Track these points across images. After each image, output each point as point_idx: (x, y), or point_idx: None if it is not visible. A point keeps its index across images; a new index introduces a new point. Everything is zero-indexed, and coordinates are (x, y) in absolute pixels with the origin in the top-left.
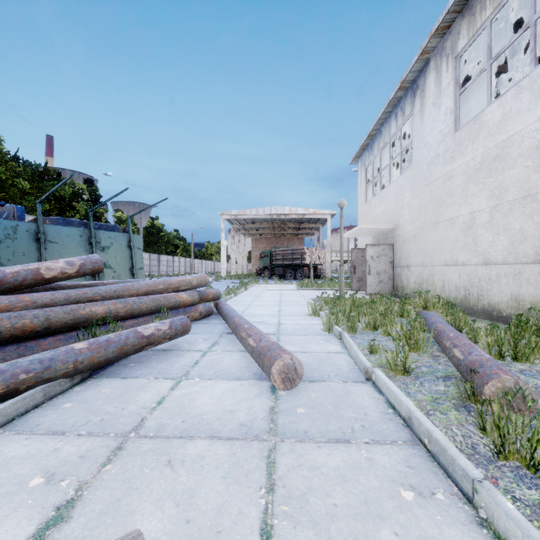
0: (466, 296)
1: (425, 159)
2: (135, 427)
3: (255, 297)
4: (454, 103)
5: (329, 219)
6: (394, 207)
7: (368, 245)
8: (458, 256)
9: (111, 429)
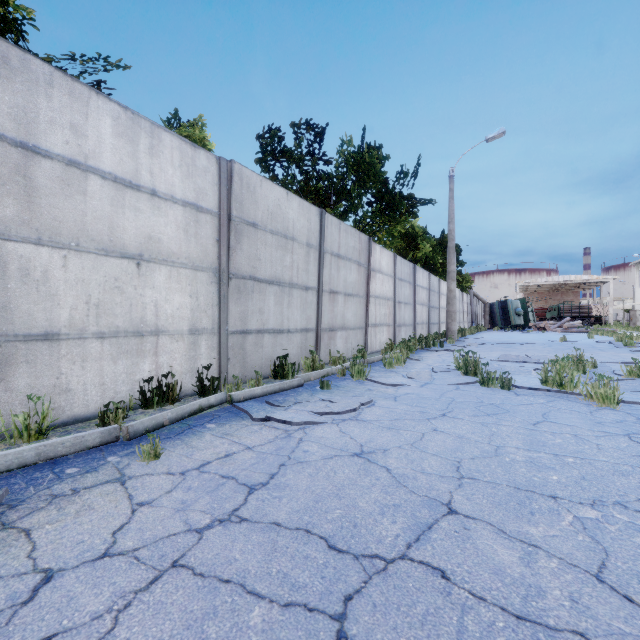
0: None
1: None
2: None
3: None
4: None
5: (611, 282)
6: None
7: (637, 310)
8: None
9: None
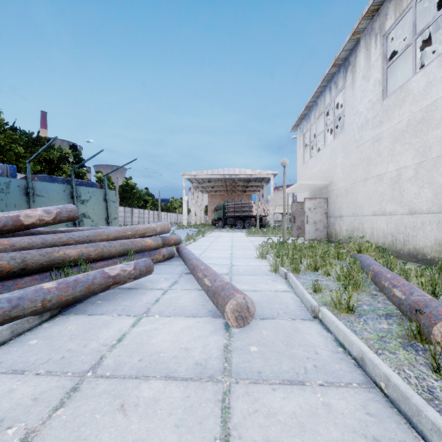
0: (393, 241)
1: (356, 124)
2: (93, 365)
3: (210, 242)
4: (382, 75)
5: (272, 178)
6: (328, 166)
7: (306, 198)
8: (386, 207)
9: (70, 368)
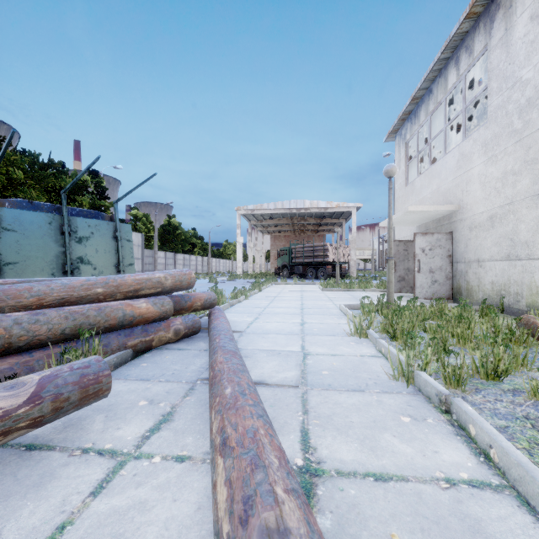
0: None
1: (515, 103)
2: None
3: (269, 301)
4: None
5: (354, 213)
6: (453, 183)
7: (417, 233)
8: None
9: None
